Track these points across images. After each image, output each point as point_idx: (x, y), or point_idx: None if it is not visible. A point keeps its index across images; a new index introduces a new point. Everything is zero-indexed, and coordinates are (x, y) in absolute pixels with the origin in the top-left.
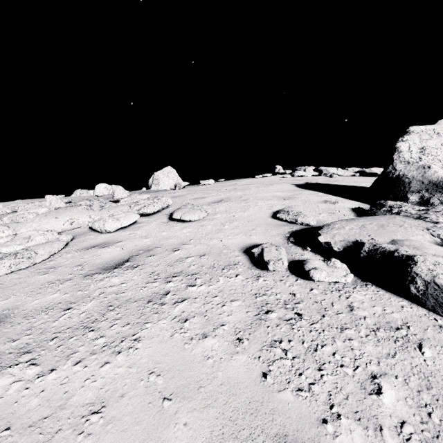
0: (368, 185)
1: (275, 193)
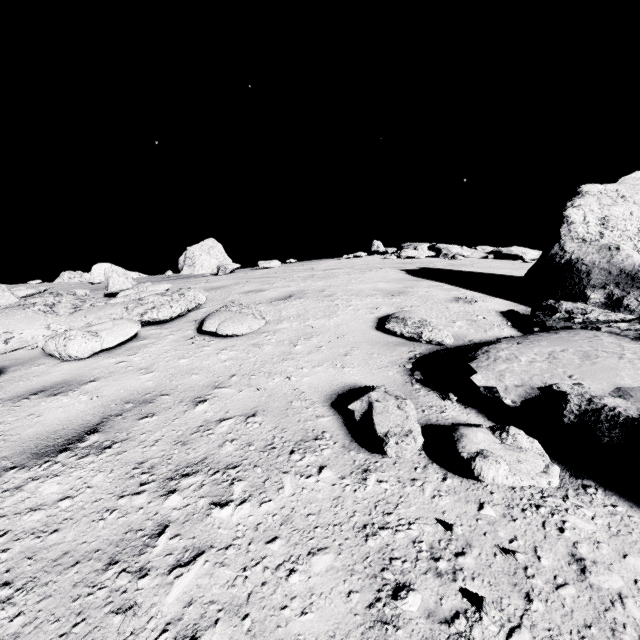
0: (511, 272)
1: (376, 284)
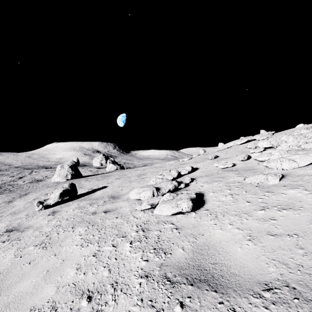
0: None
1: None
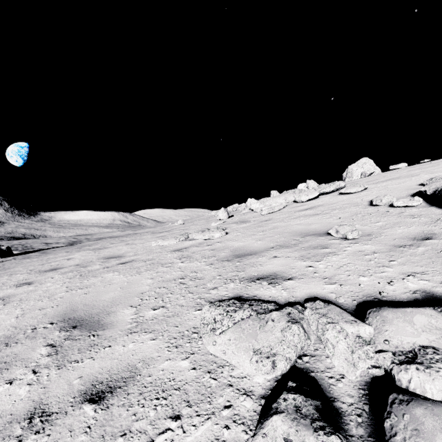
0: None
1: None
